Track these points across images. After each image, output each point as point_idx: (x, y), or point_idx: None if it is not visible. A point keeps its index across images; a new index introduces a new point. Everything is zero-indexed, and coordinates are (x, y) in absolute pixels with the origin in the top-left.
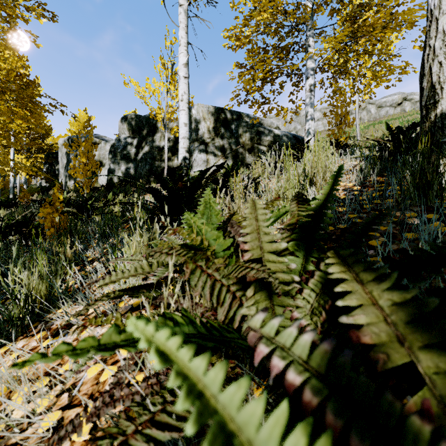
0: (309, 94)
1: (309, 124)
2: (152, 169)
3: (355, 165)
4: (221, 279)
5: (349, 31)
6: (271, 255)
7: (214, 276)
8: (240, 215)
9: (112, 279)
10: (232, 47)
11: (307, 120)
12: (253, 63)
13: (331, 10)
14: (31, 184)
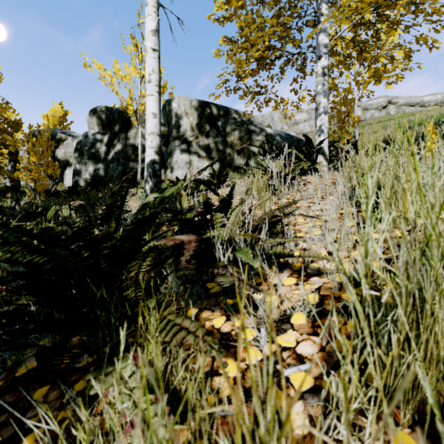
0: (321, 79)
1: (322, 119)
2: (125, 171)
3: None
4: None
5: None
6: None
7: None
8: None
9: None
10: (219, 19)
11: (319, 113)
12: (248, 31)
13: None
14: (0, 182)
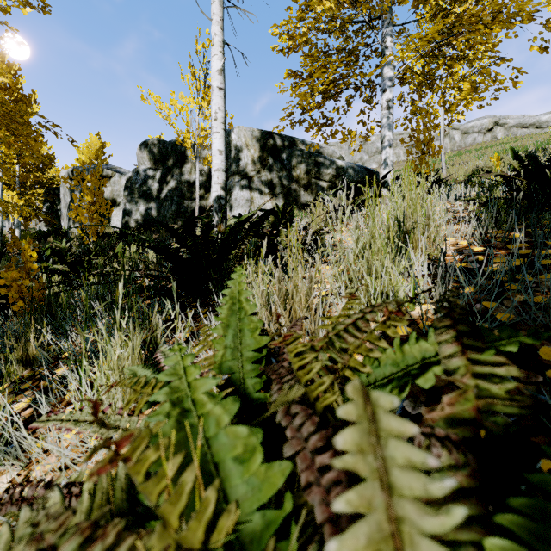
0: (386, 112)
1: (387, 152)
2: (180, 210)
3: (470, 212)
4: None
5: (439, 28)
6: None
7: None
8: (303, 344)
9: None
10: (283, 50)
11: (384, 147)
12: (311, 69)
13: (416, 0)
14: (29, 227)
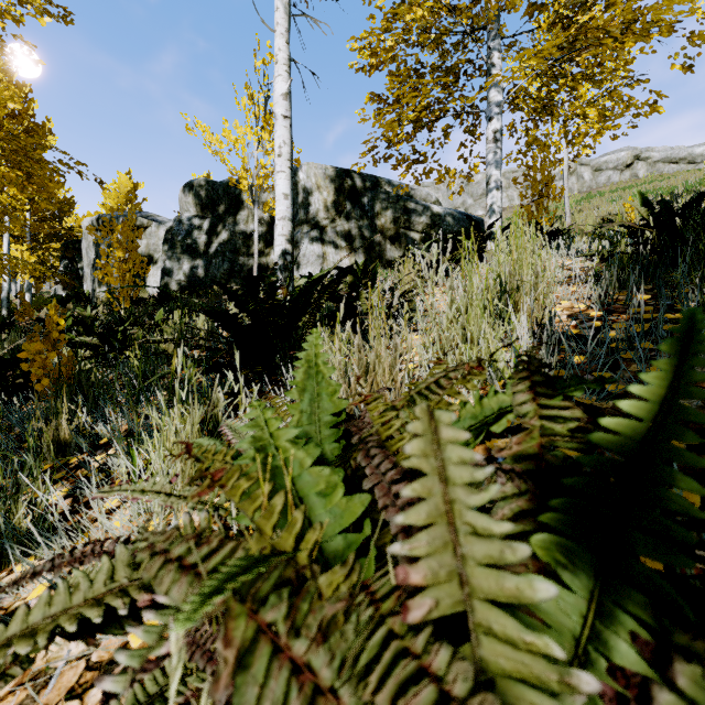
0: (492, 146)
1: (493, 196)
2: (233, 269)
3: (588, 270)
4: (334, 681)
5: (559, 40)
6: (498, 616)
7: (312, 671)
8: (384, 403)
9: (32, 620)
10: (364, 68)
11: (490, 189)
12: (399, 92)
13: (529, 6)
14: (42, 291)
